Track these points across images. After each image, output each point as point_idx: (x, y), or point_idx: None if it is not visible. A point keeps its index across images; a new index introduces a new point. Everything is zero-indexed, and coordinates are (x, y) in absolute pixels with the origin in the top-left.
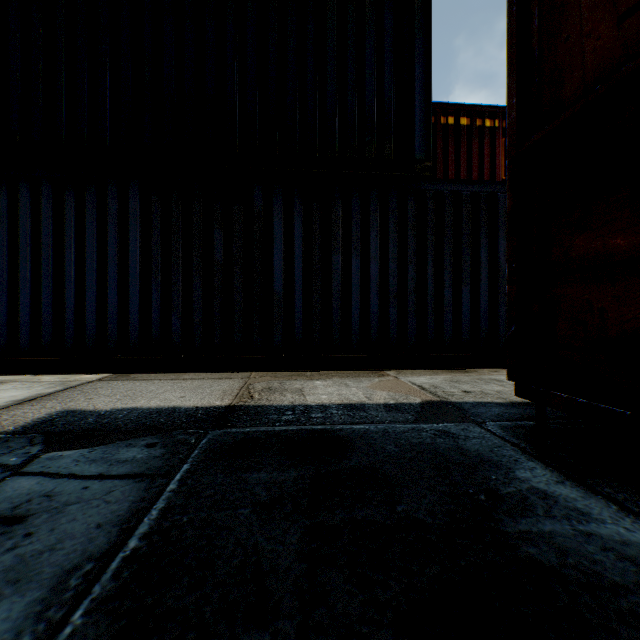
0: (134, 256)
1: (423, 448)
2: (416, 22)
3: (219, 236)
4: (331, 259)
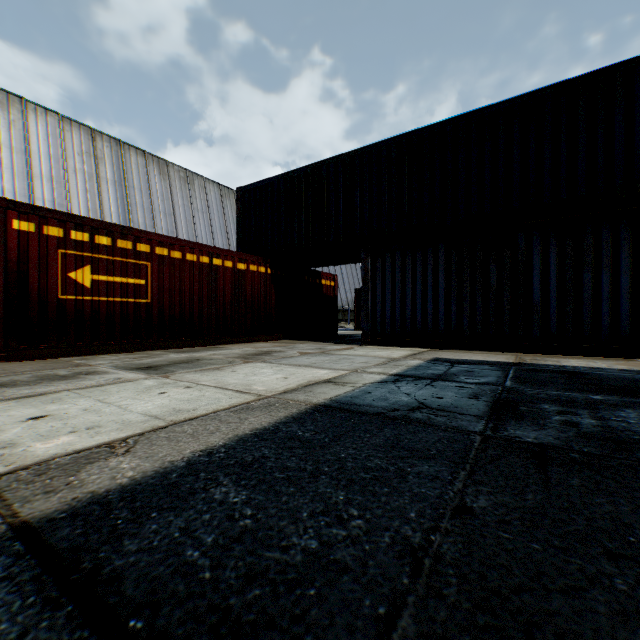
0: (441, 285)
1: (630, 378)
2: None
3: (493, 269)
4: (581, 276)
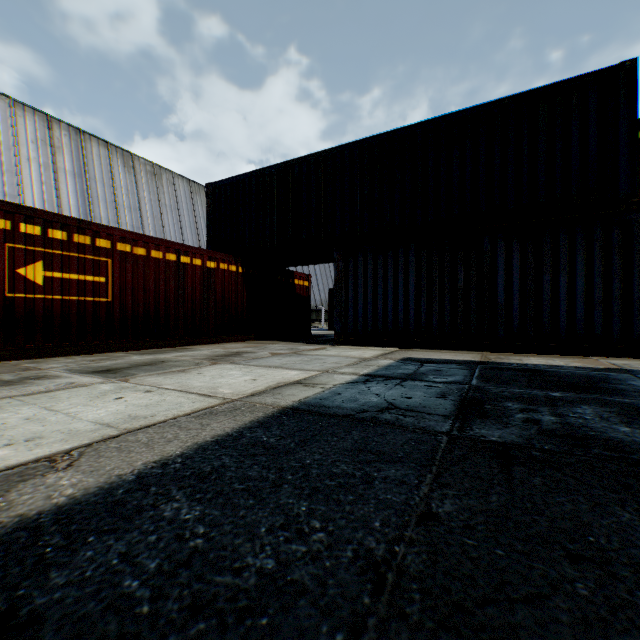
0: (412, 285)
1: (585, 375)
2: (620, 95)
3: (460, 270)
4: (541, 279)
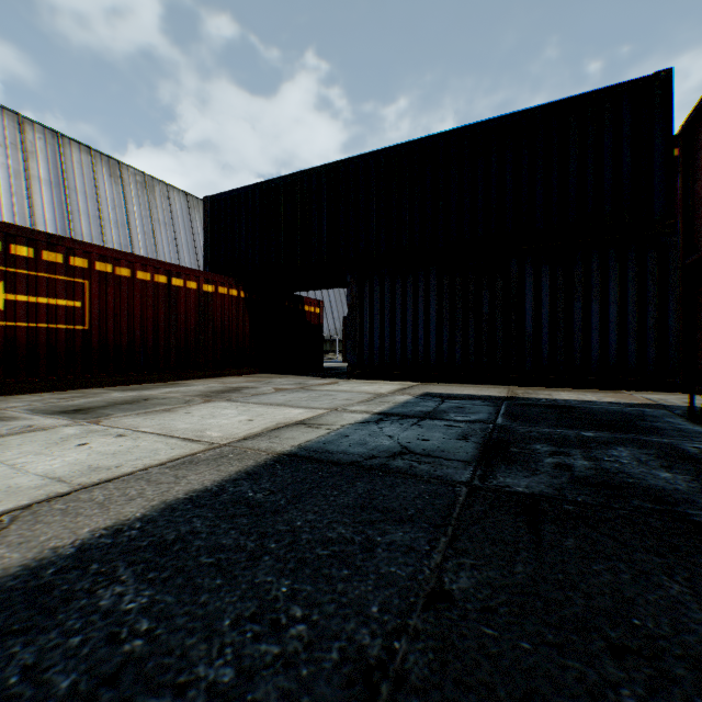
0: (433, 313)
1: (619, 412)
2: (654, 107)
3: (486, 296)
4: (572, 306)
